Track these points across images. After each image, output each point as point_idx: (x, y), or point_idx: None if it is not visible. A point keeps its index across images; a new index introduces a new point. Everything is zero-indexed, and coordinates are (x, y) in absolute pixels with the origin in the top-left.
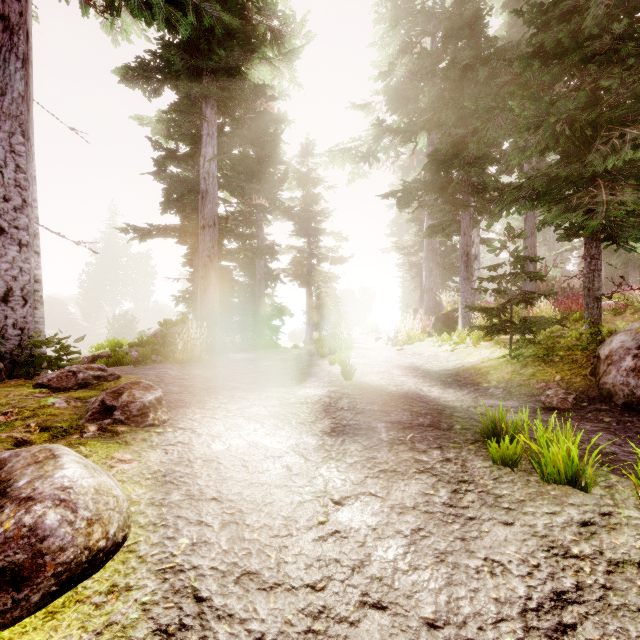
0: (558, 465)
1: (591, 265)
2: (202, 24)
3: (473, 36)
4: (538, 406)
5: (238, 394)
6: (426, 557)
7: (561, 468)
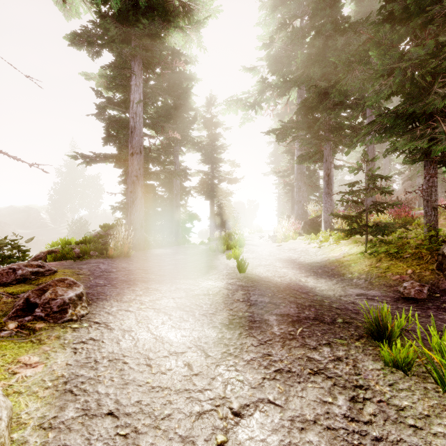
0: None
1: (429, 182)
2: None
3: (332, 15)
4: (397, 296)
5: (152, 286)
6: None
7: None
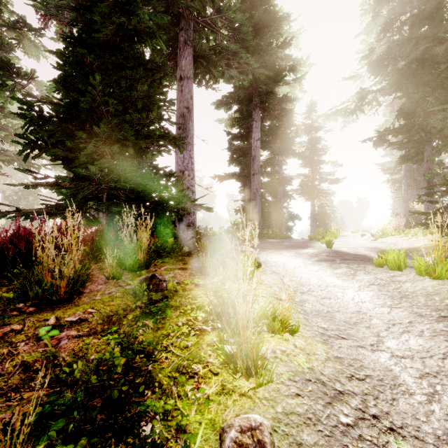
0: (392, 263)
1: None
2: (254, 75)
3: (434, 21)
4: None
5: (277, 250)
6: (339, 279)
7: (394, 264)
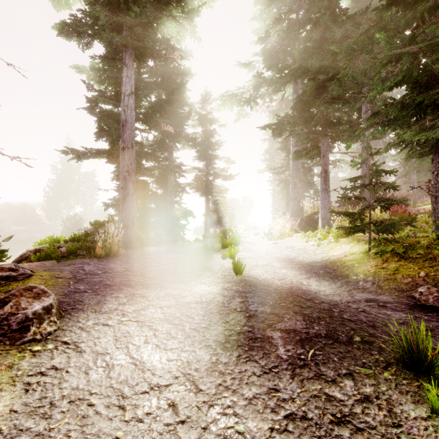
0: None
1: (438, 177)
2: None
3: (330, 7)
4: (412, 302)
5: (139, 291)
6: None
7: None
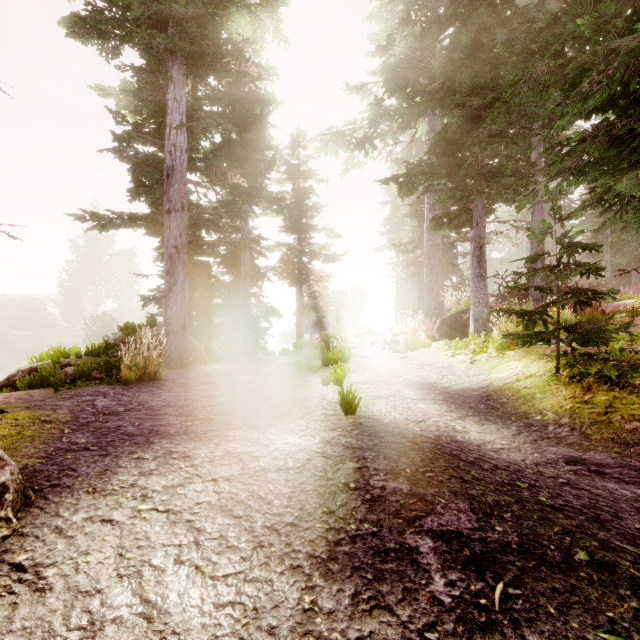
0: None
1: None
2: None
3: None
4: None
5: (180, 447)
6: None
7: None
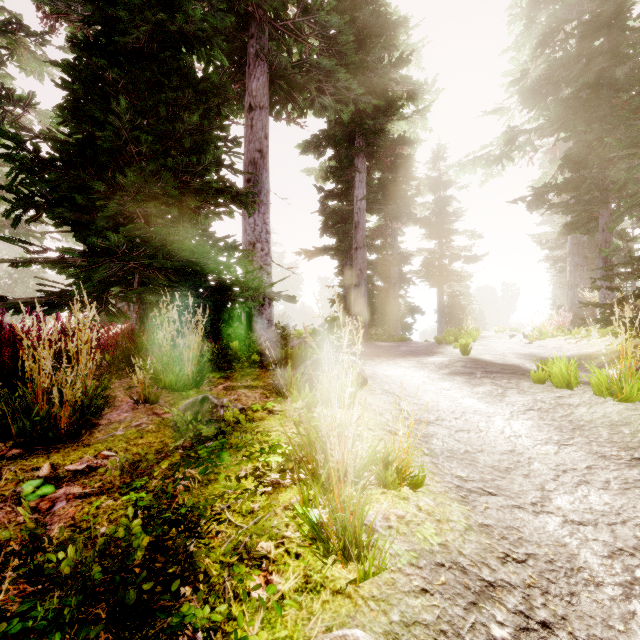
0: (559, 378)
1: None
2: (357, 106)
3: (614, 31)
4: None
5: (391, 358)
6: (481, 402)
7: (561, 380)
